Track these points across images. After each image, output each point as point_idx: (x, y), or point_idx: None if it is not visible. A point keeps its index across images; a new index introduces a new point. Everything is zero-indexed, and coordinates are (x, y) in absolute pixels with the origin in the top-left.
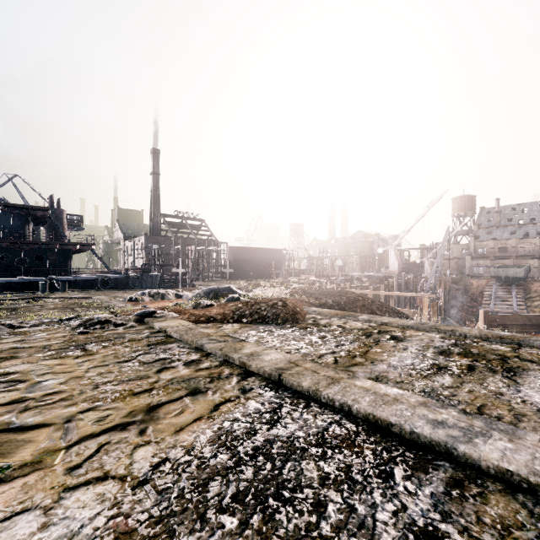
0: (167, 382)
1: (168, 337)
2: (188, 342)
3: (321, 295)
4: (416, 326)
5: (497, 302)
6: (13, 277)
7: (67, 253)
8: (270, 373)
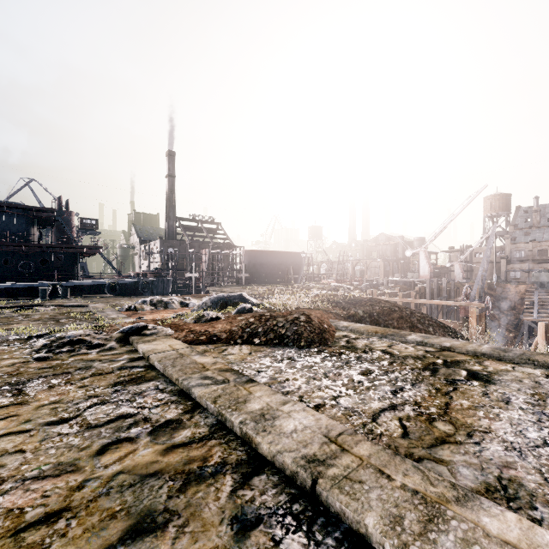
0: (100, 487)
1: (149, 368)
2: (172, 379)
3: (349, 304)
4: (496, 355)
5: (541, 310)
6: (16, 282)
7: (73, 257)
8: (294, 471)
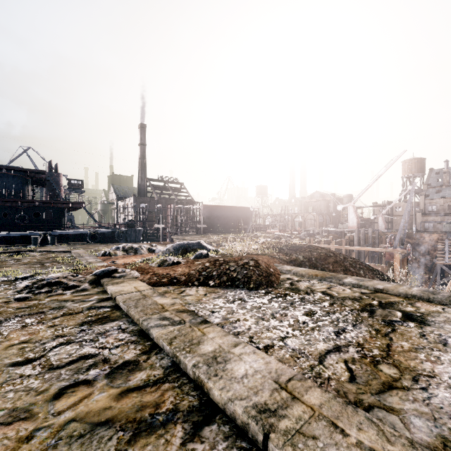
0: (49, 438)
1: (114, 308)
2: (134, 319)
3: (291, 251)
4: (426, 297)
5: None
6: (14, 231)
7: (61, 211)
8: (245, 422)
